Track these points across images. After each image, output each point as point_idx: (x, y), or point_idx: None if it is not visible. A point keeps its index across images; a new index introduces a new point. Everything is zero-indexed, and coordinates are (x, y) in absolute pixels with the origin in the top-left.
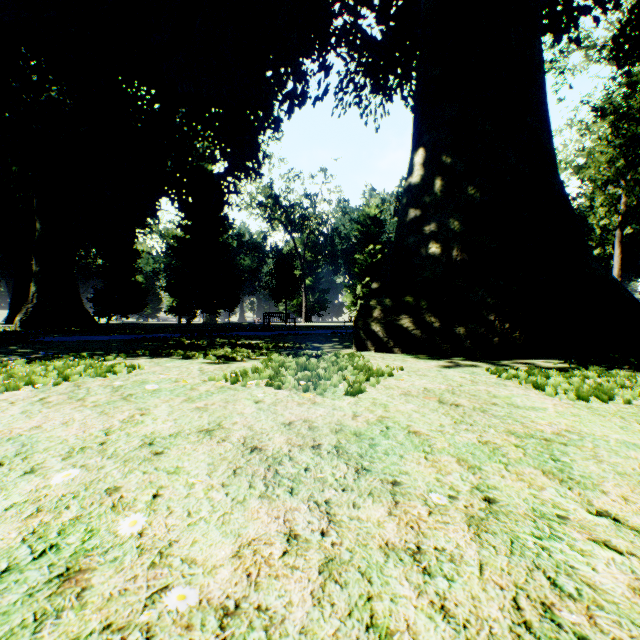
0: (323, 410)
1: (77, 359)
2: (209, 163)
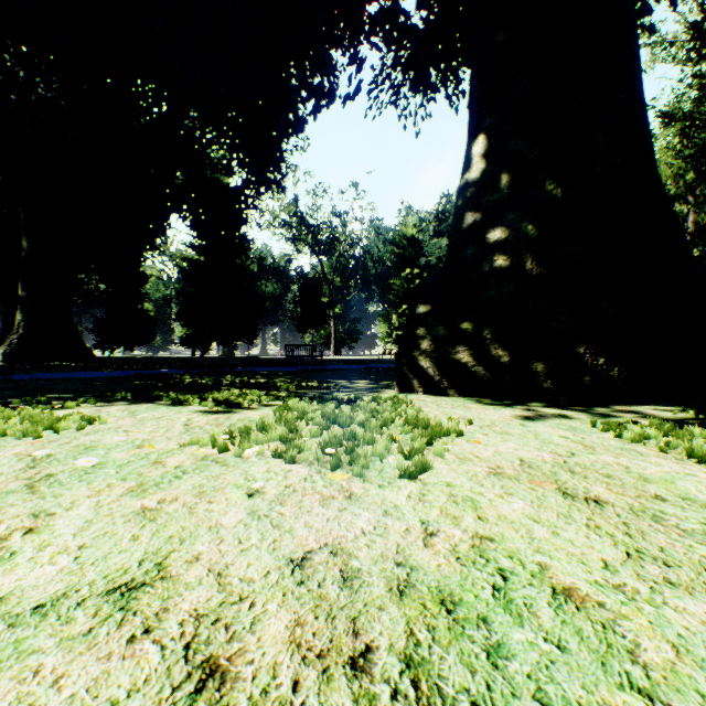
0: (366, 517)
1: (23, 406)
2: (225, 175)
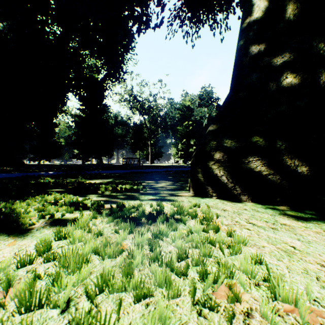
0: None
1: None
2: (95, 73)
